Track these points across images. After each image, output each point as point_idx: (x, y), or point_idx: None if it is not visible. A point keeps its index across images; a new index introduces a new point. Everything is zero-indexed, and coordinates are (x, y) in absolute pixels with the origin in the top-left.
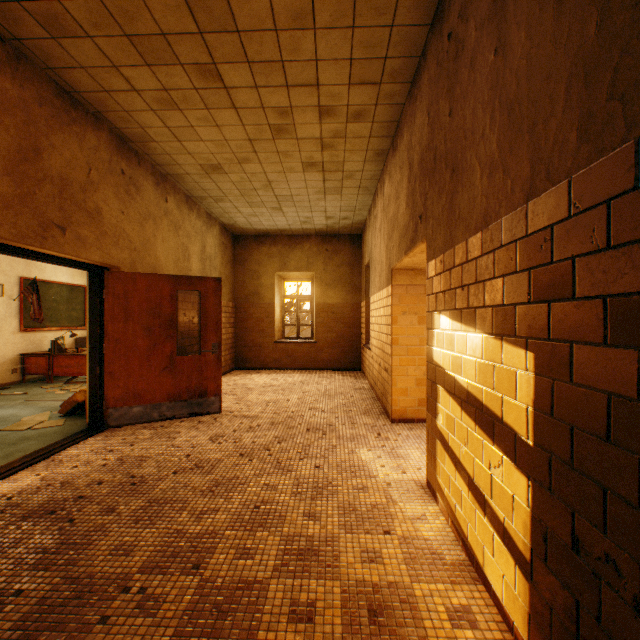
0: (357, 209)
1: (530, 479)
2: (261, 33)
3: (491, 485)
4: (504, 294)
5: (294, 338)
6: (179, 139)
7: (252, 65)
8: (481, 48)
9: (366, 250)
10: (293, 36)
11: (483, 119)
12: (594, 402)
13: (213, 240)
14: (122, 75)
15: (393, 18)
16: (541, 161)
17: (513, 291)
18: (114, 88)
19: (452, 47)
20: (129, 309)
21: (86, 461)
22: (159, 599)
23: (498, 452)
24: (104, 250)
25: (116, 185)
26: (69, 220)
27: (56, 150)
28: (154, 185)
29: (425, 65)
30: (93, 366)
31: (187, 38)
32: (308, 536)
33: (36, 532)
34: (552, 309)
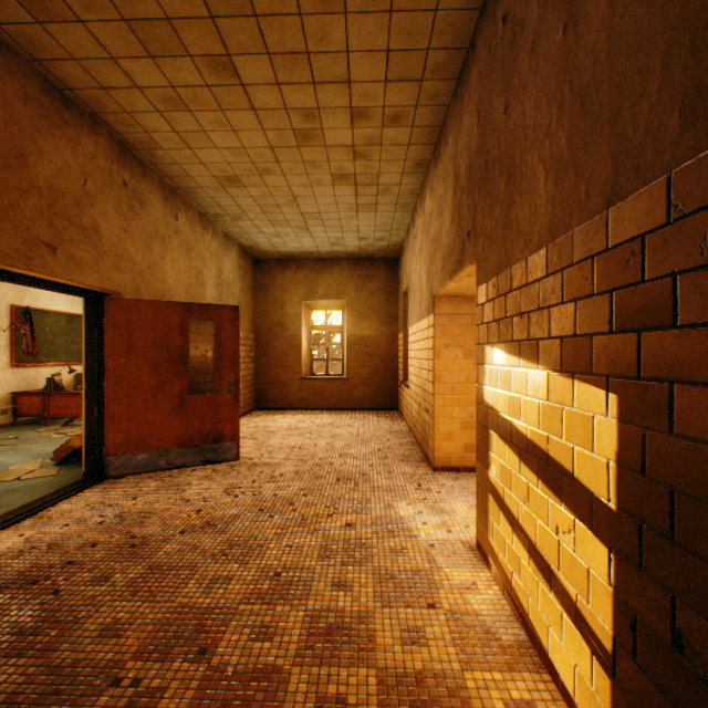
0: (394, 229)
1: (612, 551)
2: (283, 18)
3: (559, 554)
4: (576, 322)
5: (323, 374)
6: (190, 146)
7: (273, 57)
8: (546, 27)
9: (404, 275)
10: (320, 22)
11: (548, 112)
12: (705, 460)
13: (231, 264)
14: (121, 69)
15: (437, 0)
16: (628, 155)
17: (589, 318)
18: (112, 84)
19: (508, 31)
20: (132, 341)
21: (79, 518)
22: (156, 694)
23: (568, 514)
24: (103, 273)
25: (117, 199)
26: (60, 238)
27: (44, 156)
28: (162, 200)
29: (474, 57)
30: (90, 407)
31: (196, 24)
32: (338, 611)
33: (13, 607)
34: (643, 340)
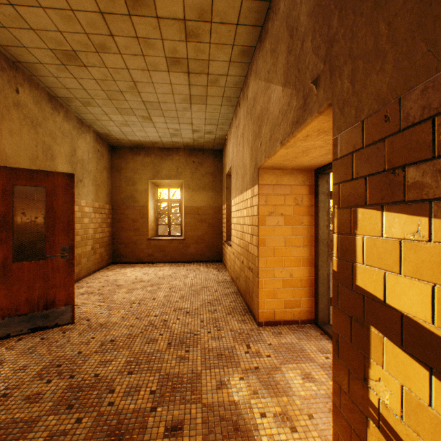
0: (220, 123)
1: None
2: None
3: None
4: None
5: (166, 235)
6: (10, 0)
7: None
8: None
9: (227, 161)
10: None
11: None
12: None
13: (86, 146)
14: None
15: None
16: None
17: None
18: None
19: None
20: None
21: None
22: None
23: None
24: None
25: None
26: None
27: None
28: None
29: None
30: None
31: None
32: None
33: None
34: None
